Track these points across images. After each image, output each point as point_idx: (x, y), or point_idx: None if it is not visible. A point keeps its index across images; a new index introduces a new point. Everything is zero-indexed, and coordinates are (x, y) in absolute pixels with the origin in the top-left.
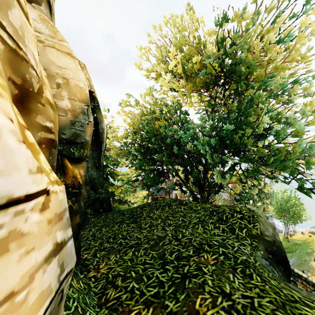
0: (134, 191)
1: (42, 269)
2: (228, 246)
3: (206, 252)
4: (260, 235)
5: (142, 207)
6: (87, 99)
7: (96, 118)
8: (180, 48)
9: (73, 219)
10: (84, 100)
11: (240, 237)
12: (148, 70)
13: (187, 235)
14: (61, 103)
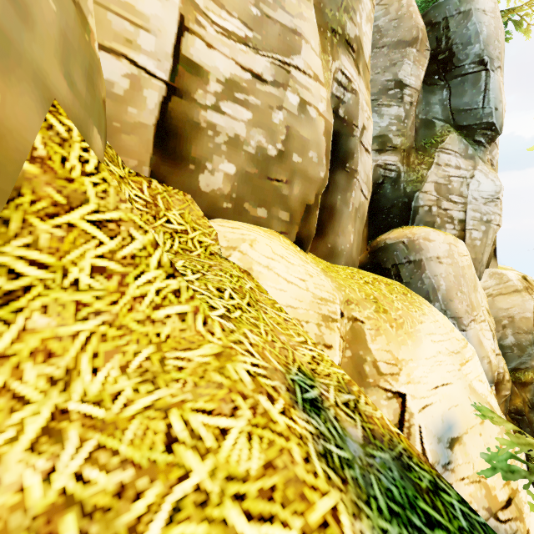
0: None
1: None
2: None
3: None
4: None
5: None
6: None
7: None
8: None
9: None
10: (531, 330)
11: None
12: None
13: None
14: (508, 342)
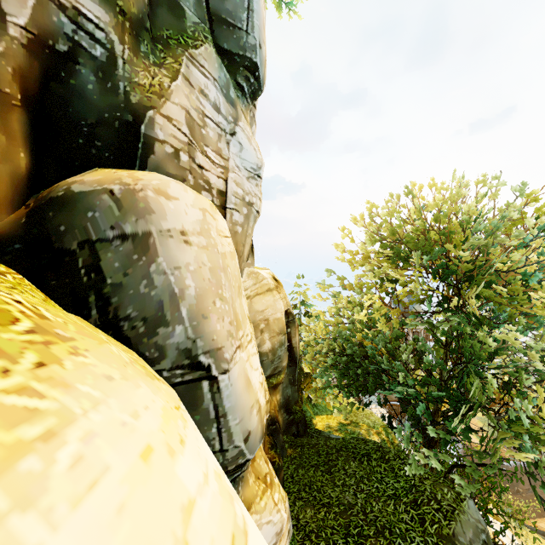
0: (335, 397)
1: (286, 542)
2: (408, 539)
3: (385, 537)
4: (450, 537)
5: (339, 449)
6: (284, 327)
7: (291, 333)
8: (394, 231)
9: (280, 475)
10: (281, 331)
11: (427, 532)
12: (352, 252)
13: (376, 510)
14: (264, 348)
